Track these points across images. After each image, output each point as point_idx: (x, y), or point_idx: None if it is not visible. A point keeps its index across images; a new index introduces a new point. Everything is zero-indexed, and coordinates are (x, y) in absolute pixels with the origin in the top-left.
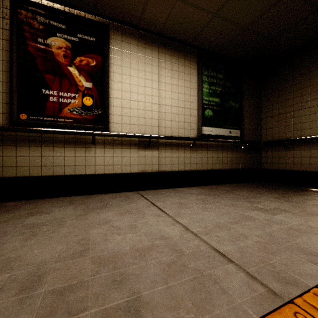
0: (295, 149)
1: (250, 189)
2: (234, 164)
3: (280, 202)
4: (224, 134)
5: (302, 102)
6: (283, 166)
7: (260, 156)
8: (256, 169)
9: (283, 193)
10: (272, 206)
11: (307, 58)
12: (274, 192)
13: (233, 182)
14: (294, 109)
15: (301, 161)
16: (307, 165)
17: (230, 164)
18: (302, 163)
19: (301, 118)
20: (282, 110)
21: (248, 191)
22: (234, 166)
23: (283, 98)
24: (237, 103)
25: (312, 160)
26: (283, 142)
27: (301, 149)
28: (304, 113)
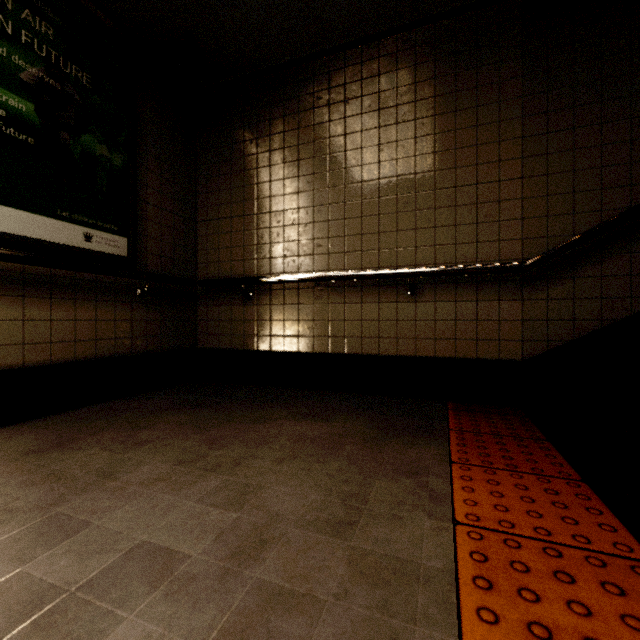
0: (261, 302)
1: (138, 421)
2: (106, 341)
3: (181, 489)
4: (59, 239)
5: (273, 195)
6: (241, 341)
7: (194, 316)
8: (184, 350)
9: (222, 422)
10: (122, 544)
11: (280, 101)
12: (200, 421)
13: (109, 396)
14: (259, 210)
15: (271, 330)
16: (280, 338)
17: (91, 343)
18: (272, 333)
19: (271, 231)
20: (239, 208)
21: (120, 435)
22: (108, 349)
23: (240, 180)
24: (119, 152)
25: (289, 328)
26: (239, 283)
27: (271, 302)
28: (275, 220)
